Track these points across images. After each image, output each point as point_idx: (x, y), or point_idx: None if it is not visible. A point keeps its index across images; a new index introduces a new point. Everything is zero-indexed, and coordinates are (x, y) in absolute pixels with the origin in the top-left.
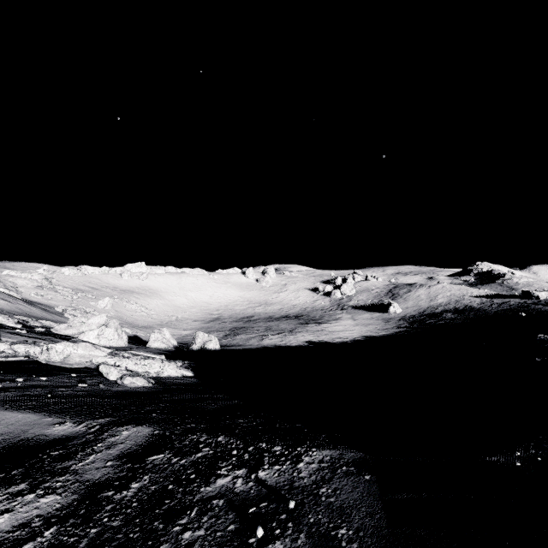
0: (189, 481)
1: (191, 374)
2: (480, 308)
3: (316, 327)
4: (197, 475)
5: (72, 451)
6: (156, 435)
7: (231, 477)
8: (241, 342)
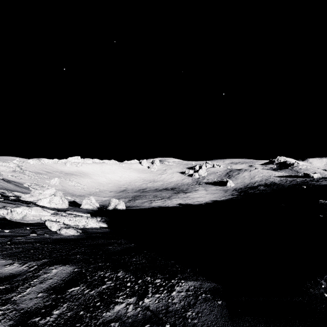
0: (95, 308)
1: (106, 226)
2: (280, 183)
3: (184, 195)
4: (101, 303)
5: (15, 286)
6: (75, 272)
7: (125, 304)
8: (138, 204)
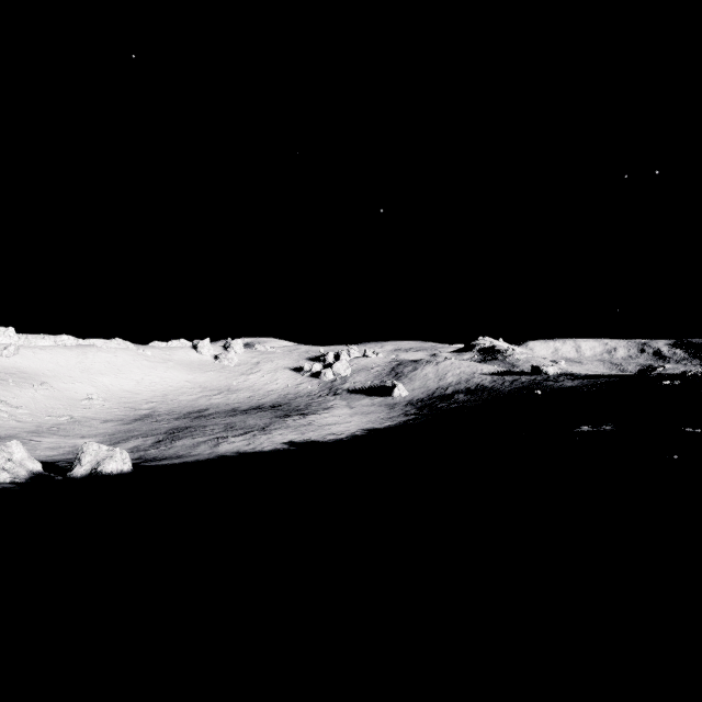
0: None
1: None
2: (493, 387)
3: (300, 420)
4: None
5: None
6: None
7: None
8: (182, 451)
